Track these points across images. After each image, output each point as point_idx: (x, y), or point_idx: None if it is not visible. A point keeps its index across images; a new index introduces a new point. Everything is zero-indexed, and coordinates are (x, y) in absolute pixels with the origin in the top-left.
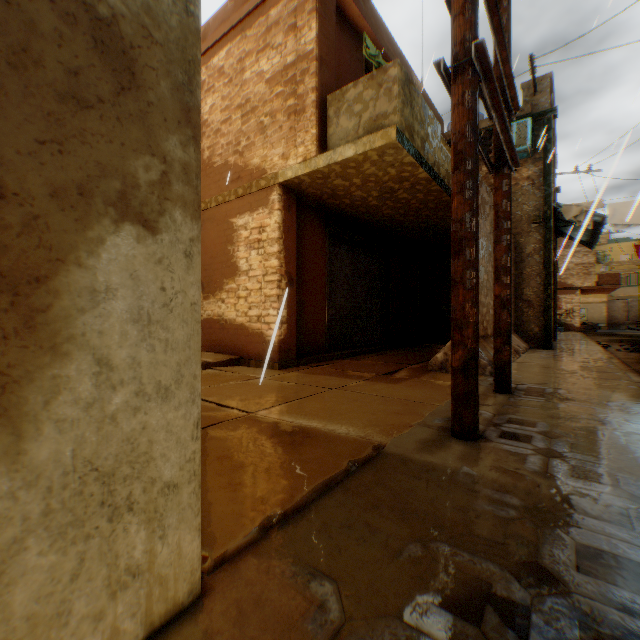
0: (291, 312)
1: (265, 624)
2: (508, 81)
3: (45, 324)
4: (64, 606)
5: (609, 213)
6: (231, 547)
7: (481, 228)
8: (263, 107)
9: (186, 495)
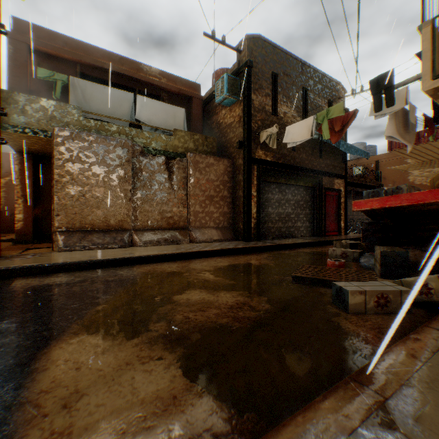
0: (29, 215)
1: None
2: None
3: None
4: None
5: (285, 134)
6: None
7: (93, 164)
8: None
9: None
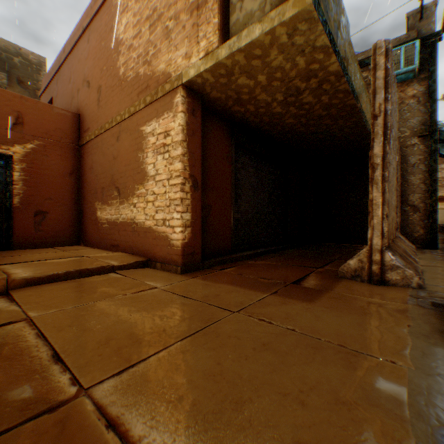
0: (196, 215)
1: None
2: None
3: None
4: None
5: None
6: None
7: (393, 127)
8: (168, 12)
9: None
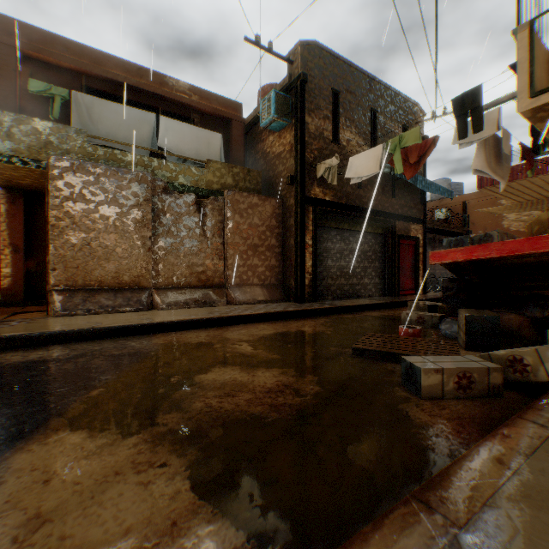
0: (19, 270)
1: None
2: None
3: None
4: None
5: (348, 167)
6: None
7: (101, 204)
8: None
9: None
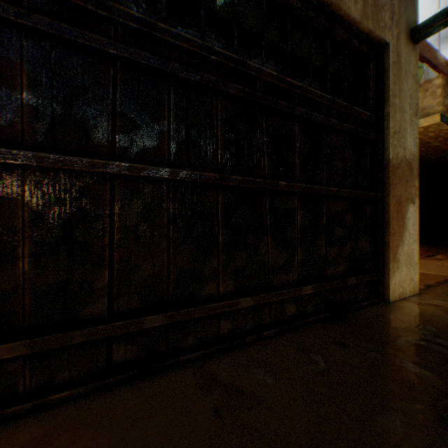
0: None
1: (445, 298)
2: None
3: (404, 225)
4: (405, 280)
5: None
6: (418, 287)
7: None
8: None
9: (416, 267)
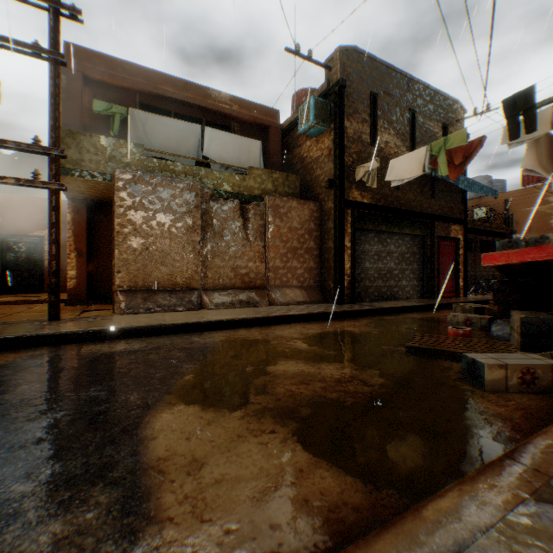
0: (82, 272)
1: None
2: (23, 143)
3: None
4: None
5: (389, 170)
6: None
7: (158, 212)
8: None
9: None
